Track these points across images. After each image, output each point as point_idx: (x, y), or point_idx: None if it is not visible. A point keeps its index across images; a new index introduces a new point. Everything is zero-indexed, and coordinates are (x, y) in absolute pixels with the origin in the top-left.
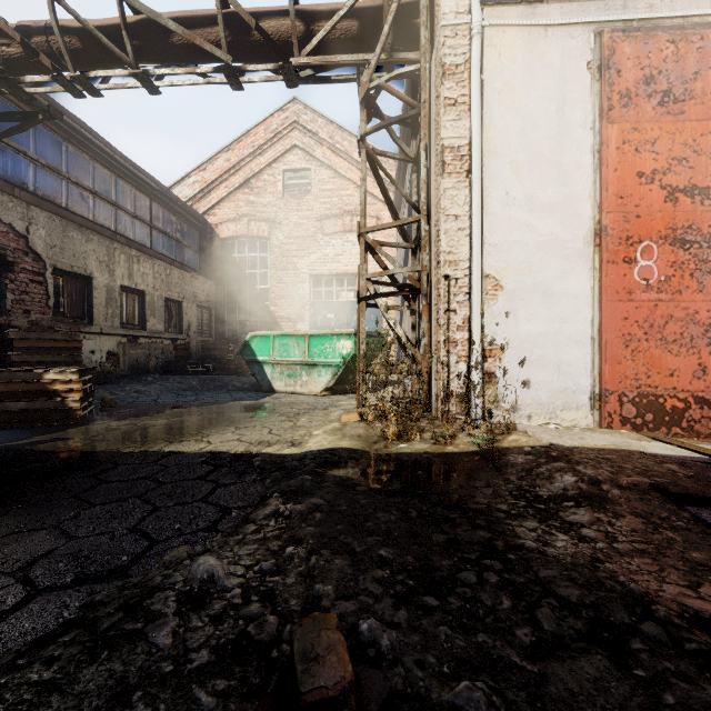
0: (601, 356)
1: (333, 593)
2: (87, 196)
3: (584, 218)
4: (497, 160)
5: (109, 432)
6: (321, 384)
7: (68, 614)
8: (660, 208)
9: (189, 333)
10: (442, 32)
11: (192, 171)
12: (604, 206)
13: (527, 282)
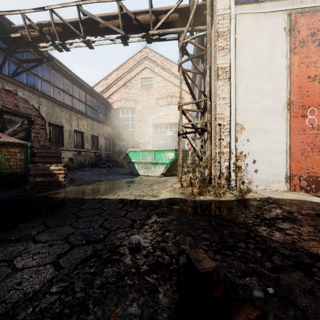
0: (290, 159)
1: (189, 249)
2: (61, 92)
3: (282, 97)
4: (242, 73)
5: (76, 191)
6: (160, 172)
7: (88, 253)
8: (318, 92)
9: (101, 150)
10: (217, 18)
11: (102, 80)
12: (292, 91)
13: (256, 126)
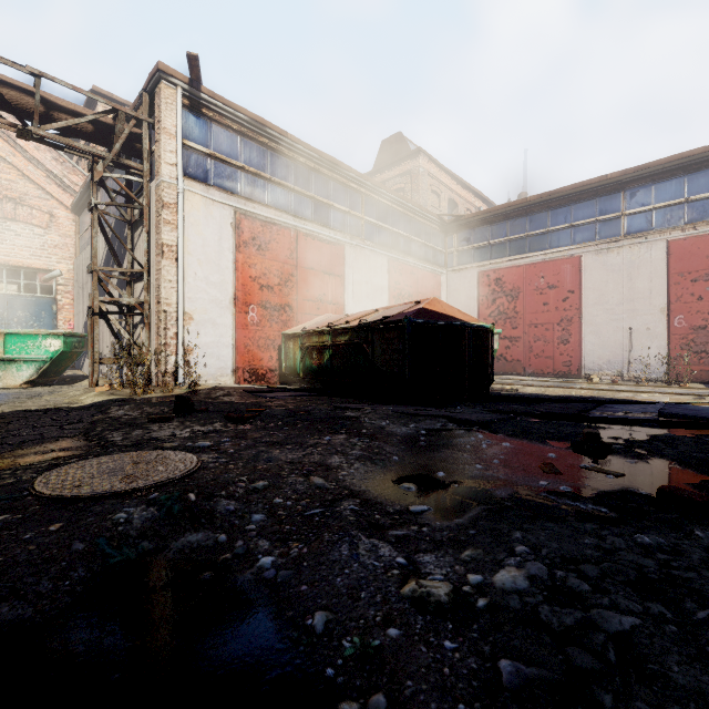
0: (236, 352)
1: (167, 408)
2: None
3: (230, 291)
4: (191, 257)
5: None
6: (22, 378)
7: (87, 424)
8: (258, 292)
9: None
10: (163, 184)
11: None
12: (238, 288)
13: (205, 318)
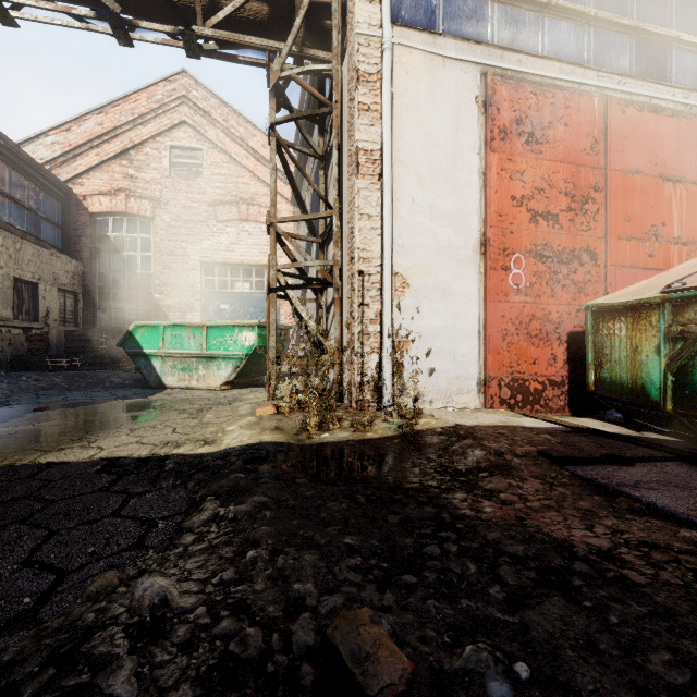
0: (486, 347)
1: (315, 590)
2: None
3: (473, 229)
4: (404, 169)
5: None
6: (221, 378)
7: None
8: (526, 227)
9: (47, 322)
10: (357, 39)
11: (51, 129)
12: (488, 221)
13: (429, 282)
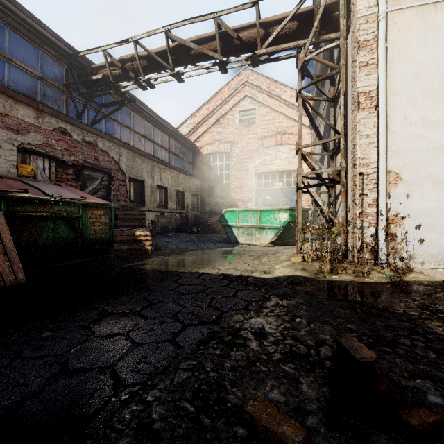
0: None
1: (331, 339)
2: (141, 138)
3: None
4: (397, 97)
5: (166, 262)
6: (268, 240)
7: (206, 335)
8: None
9: (187, 210)
10: (358, 22)
11: (188, 118)
12: None
13: (420, 174)
